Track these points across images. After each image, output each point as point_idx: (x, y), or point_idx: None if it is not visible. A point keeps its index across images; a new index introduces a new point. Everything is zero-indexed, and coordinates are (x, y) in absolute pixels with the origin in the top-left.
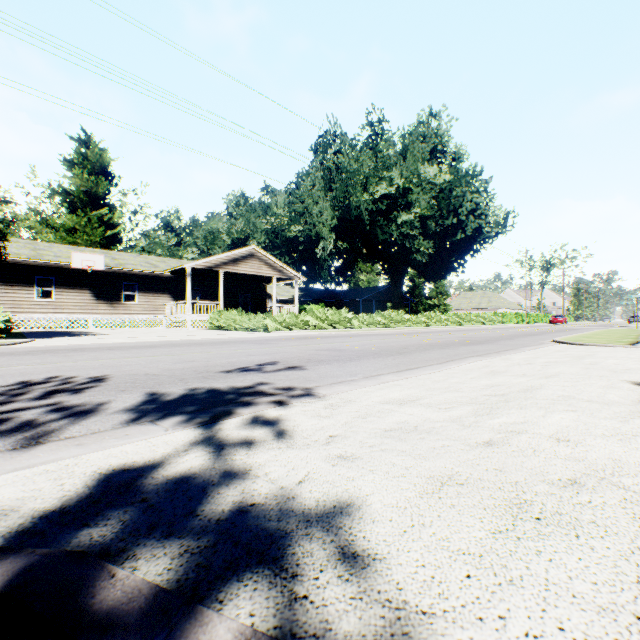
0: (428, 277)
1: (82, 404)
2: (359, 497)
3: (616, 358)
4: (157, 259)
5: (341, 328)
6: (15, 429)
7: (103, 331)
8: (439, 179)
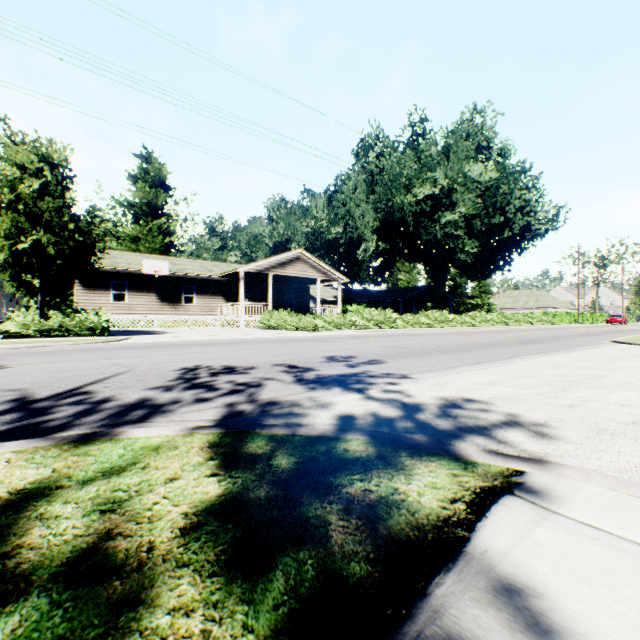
0: (471, 276)
1: (251, 380)
2: (497, 424)
3: None
4: (210, 264)
5: (386, 328)
6: (234, 392)
7: (169, 330)
8: (484, 177)
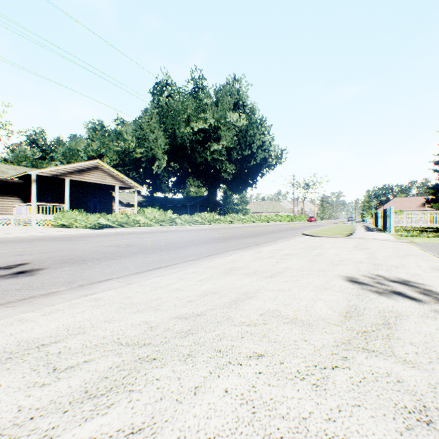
0: (234, 190)
1: None
2: None
3: (336, 248)
4: (9, 167)
5: (167, 225)
6: None
7: None
8: (239, 123)
